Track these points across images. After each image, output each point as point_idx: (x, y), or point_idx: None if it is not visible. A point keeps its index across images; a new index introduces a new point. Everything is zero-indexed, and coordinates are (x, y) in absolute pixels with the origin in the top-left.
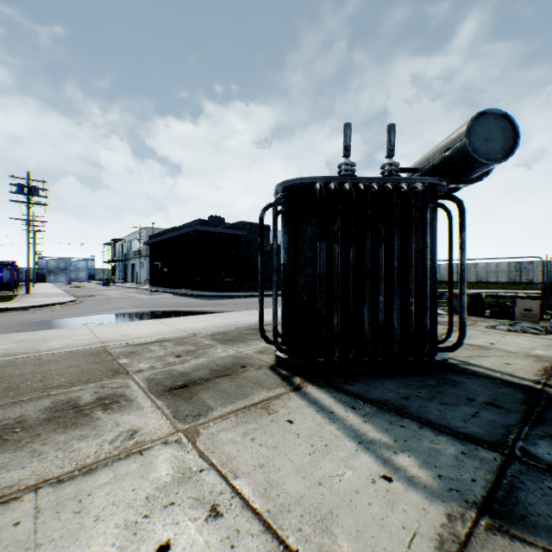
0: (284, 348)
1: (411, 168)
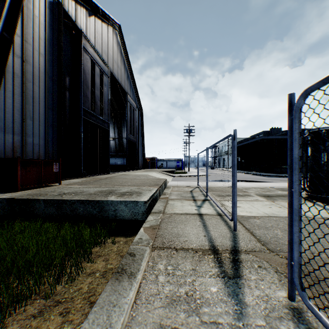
0: (308, 190)
1: None
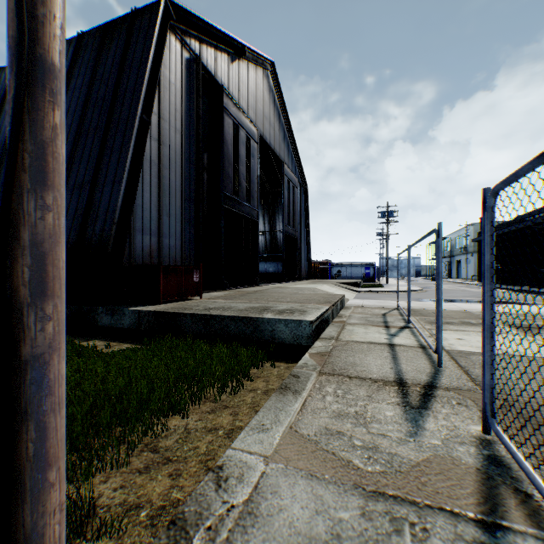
0: None
1: None
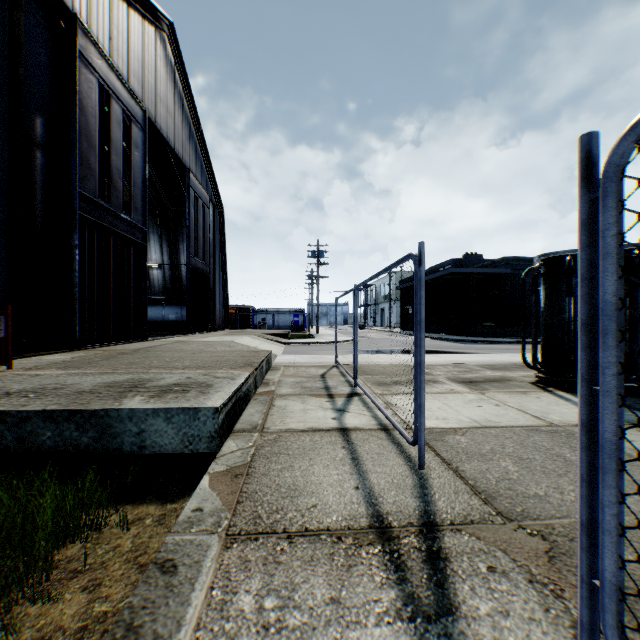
0: (540, 369)
1: None
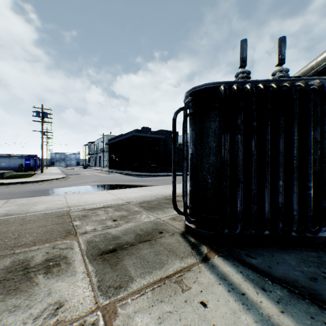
0: (192, 219)
1: (294, 76)
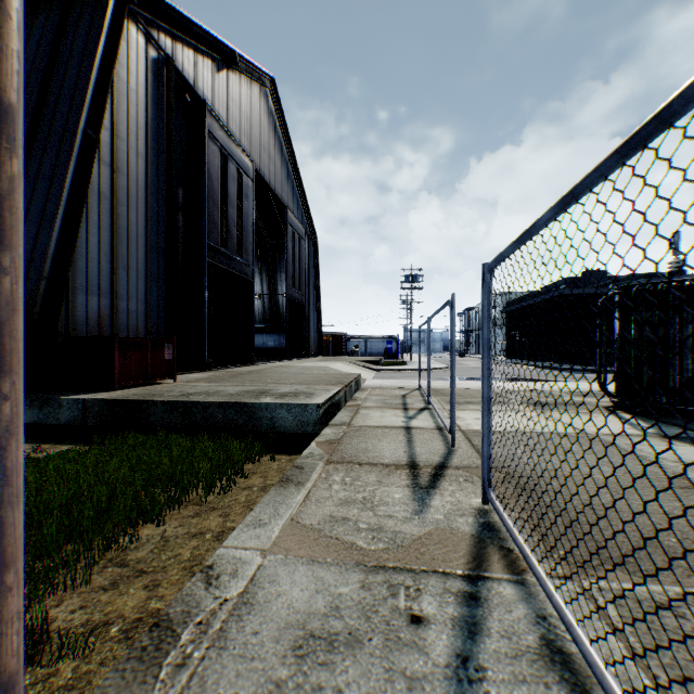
0: (612, 394)
1: None
